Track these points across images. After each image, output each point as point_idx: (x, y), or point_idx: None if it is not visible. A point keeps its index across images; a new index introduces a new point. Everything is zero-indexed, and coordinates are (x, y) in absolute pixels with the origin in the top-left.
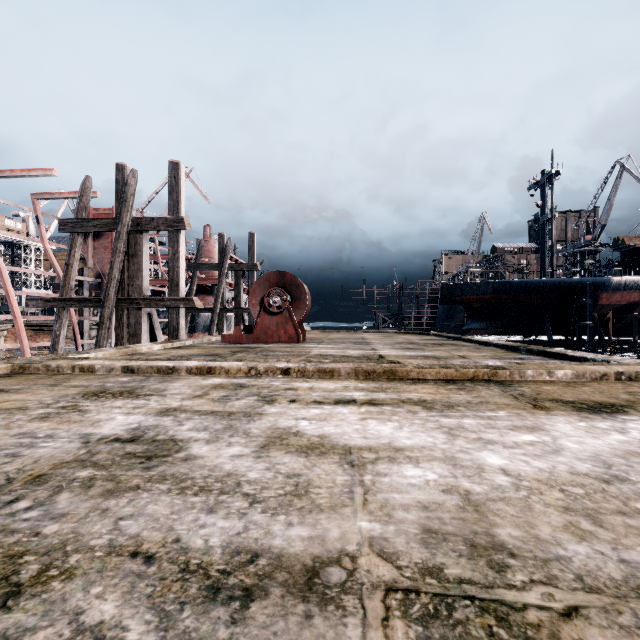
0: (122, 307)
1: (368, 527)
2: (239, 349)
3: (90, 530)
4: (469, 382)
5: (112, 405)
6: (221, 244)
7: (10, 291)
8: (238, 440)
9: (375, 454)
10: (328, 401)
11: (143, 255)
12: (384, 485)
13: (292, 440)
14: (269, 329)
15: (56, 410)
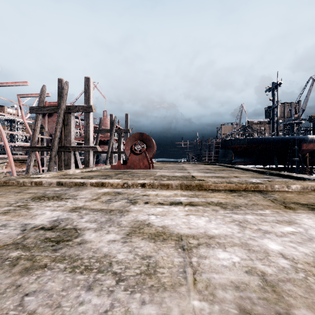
0: (61, 151)
1: (199, 306)
2: (119, 172)
3: (2, 306)
4: (243, 191)
5: (46, 205)
6: (111, 119)
7: (6, 143)
8: (113, 229)
9: (197, 240)
10: (166, 203)
11: (71, 124)
12: (206, 266)
13: (146, 229)
14: (135, 162)
15: (14, 208)
